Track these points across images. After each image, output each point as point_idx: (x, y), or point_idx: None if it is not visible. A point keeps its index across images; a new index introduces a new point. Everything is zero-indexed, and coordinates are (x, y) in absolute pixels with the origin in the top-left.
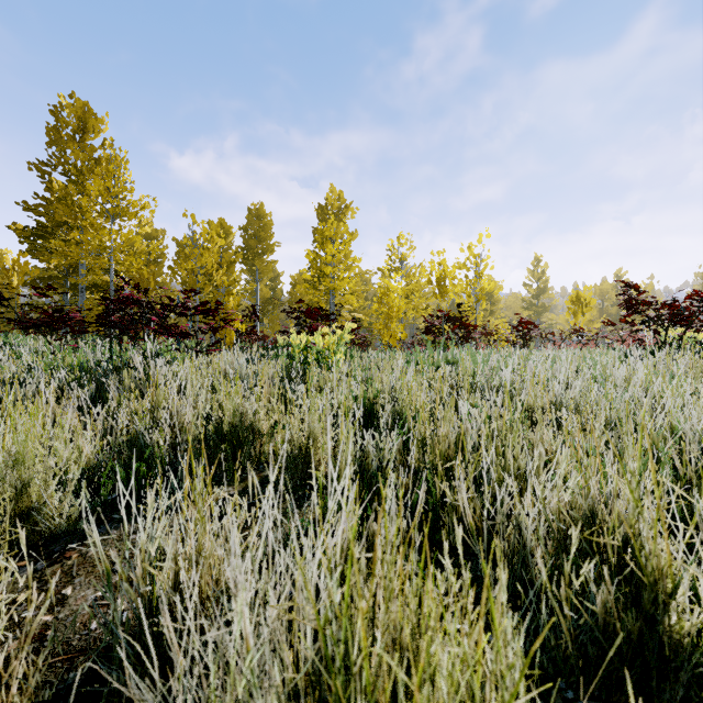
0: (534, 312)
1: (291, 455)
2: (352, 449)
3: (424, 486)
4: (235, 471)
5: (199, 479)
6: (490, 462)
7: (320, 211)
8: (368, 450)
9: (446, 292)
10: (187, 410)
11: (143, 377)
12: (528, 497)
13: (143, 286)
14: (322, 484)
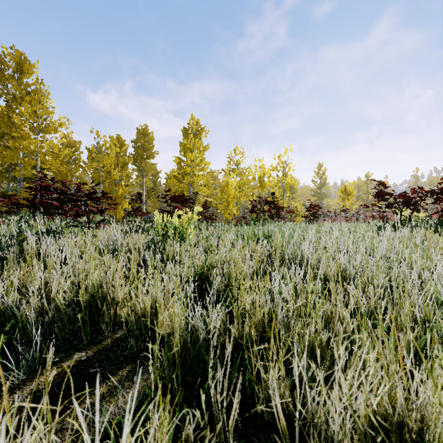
0: (318, 198)
1: (135, 324)
2: (181, 325)
3: (236, 396)
4: (47, 376)
5: (51, 350)
6: (298, 341)
7: (184, 131)
8: (196, 326)
9: (264, 185)
10: (54, 283)
11: (35, 250)
12: (337, 394)
13: (63, 178)
14: (161, 347)
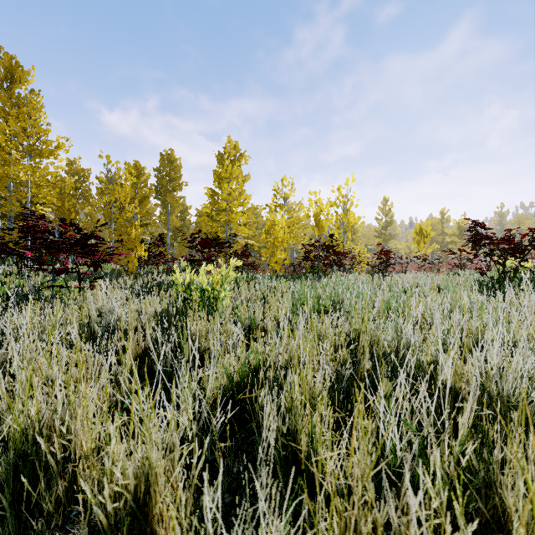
0: (383, 239)
1: None
2: None
3: None
4: None
5: None
6: None
7: (219, 157)
8: None
9: (322, 225)
10: None
11: None
12: None
13: (65, 216)
14: None
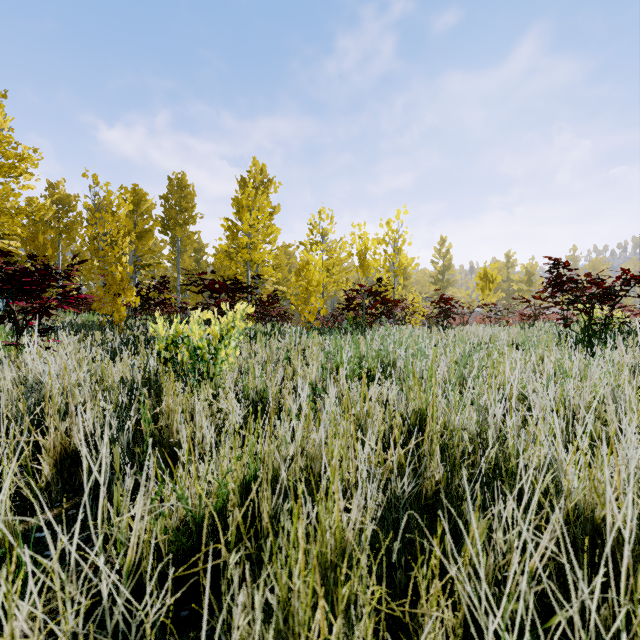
0: (440, 286)
1: None
2: None
3: None
4: None
5: None
6: None
7: (242, 183)
8: None
9: (367, 266)
10: None
11: None
12: None
13: (39, 252)
14: None
